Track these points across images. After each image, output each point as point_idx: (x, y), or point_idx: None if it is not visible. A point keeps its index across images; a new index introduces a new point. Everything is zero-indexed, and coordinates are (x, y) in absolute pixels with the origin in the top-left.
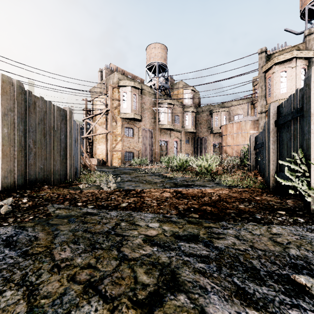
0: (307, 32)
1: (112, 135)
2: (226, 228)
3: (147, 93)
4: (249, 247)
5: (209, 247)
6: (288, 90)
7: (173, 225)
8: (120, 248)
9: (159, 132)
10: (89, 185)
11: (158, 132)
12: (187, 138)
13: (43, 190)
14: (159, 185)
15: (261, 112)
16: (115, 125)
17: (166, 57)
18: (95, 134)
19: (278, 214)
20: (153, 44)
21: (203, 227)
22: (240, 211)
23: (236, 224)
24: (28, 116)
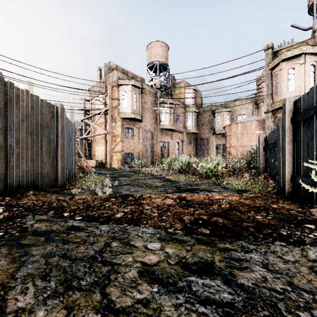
0: (316, 26)
1: (111, 136)
2: (248, 251)
3: (148, 93)
4: (288, 284)
5: (231, 284)
6: (297, 87)
7: (179, 246)
8: (106, 287)
9: (160, 133)
10: (82, 189)
11: (159, 132)
12: (189, 139)
13: (27, 196)
14: (160, 190)
15: (268, 111)
16: (114, 126)
17: (167, 56)
18: (94, 134)
19: (306, 228)
20: (154, 42)
21: (218, 250)
22: (259, 224)
23: (259, 245)
24: (9, 111)
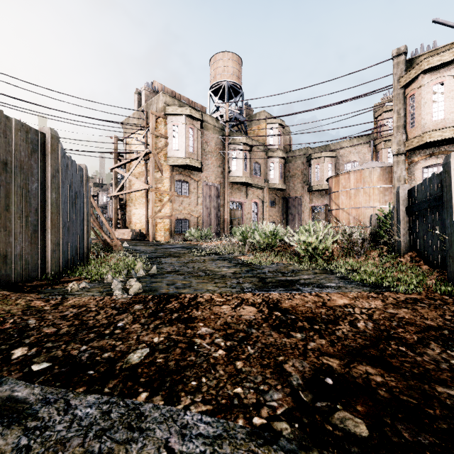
0: None
1: (156, 193)
2: None
3: (211, 128)
4: None
5: None
6: (447, 114)
7: None
8: None
9: (229, 189)
10: (88, 283)
11: (228, 188)
12: (273, 198)
13: None
14: (230, 284)
15: (398, 153)
16: (159, 177)
17: (240, 74)
18: (129, 190)
19: None
20: (220, 53)
21: None
22: None
23: None
24: None
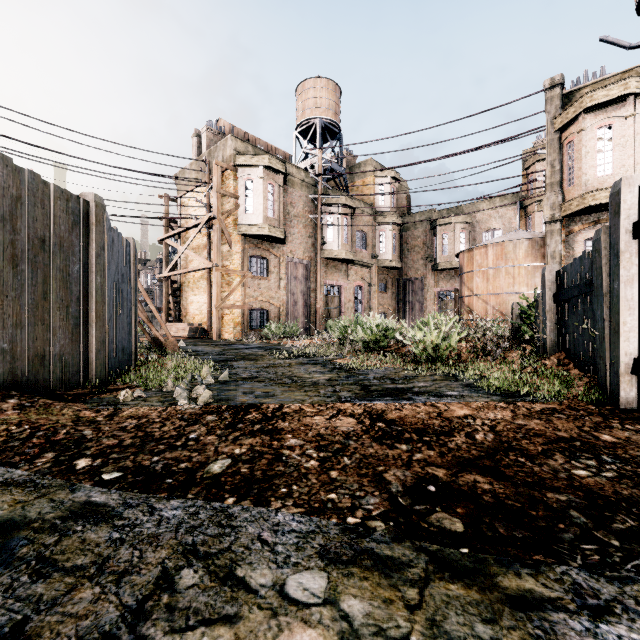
0: None
1: (222, 273)
2: (601, 612)
3: (298, 184)
4: None
5: None
6: (616, 168)
7: (383, 586)
8: None
9: (323, 267)
10: (143, 392)
11: (322, 266)
12: (383, 279)
13: None
14: (324, 392)
15: (552, 220)
16: (227, 252)
17: (338, 108)
18: (186, 270)
19: None
20: (310, 80)
21: (504, 605)
22: (593, 499)
23: (626, 582)
24: None
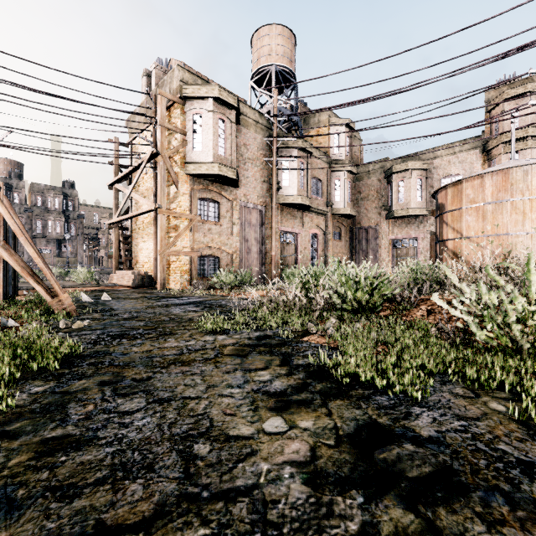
0: None
1: (169, 217)
2: None
3: (252, 125)
4: None
5: None
6: None
7: None
8: None
9: (278, 213)
10: None
11: (277, 212)
12: (337, 228)
13: None
14: None
15: None
16: (174, 193)
17: (293, 56)
18: (131, 214)
19: None
20: (266, 27)
21: None
22: None
23: None
24: None
